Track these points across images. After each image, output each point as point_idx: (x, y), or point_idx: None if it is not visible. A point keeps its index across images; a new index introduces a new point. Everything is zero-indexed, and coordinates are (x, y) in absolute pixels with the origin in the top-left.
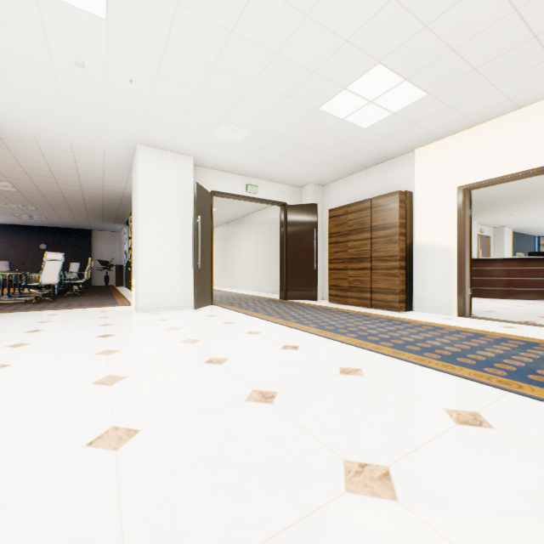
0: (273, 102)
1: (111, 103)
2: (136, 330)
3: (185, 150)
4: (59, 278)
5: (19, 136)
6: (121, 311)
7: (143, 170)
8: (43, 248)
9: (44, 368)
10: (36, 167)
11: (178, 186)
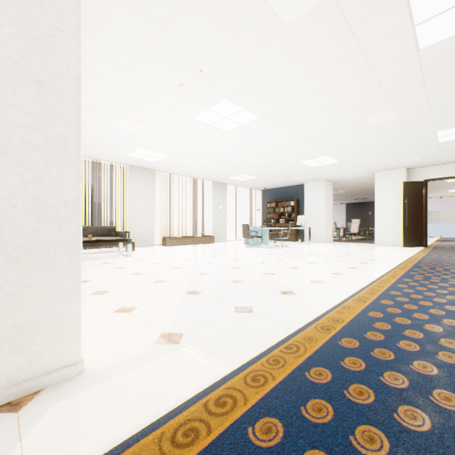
0: (410, 150)
1: (353, 169)
2: (357, 247)
3: (396, 167)
4: (357, 230)
5: (337, 180)
6: (369, 244)
7: (376, 182)
8: (369, 214)
9: (324, 248)
10: (347, 185)
11: (395, 185)
